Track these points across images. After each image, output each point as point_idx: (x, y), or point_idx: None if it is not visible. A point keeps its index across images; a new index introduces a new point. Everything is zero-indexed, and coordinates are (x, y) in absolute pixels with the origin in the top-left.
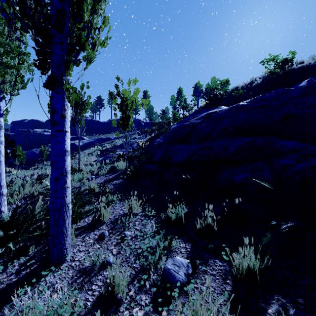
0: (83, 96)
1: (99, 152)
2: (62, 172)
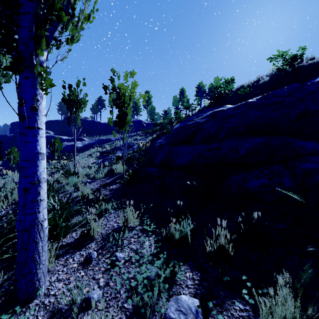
0: (78, 94)
1: (99, 153)
2: (33, 181)
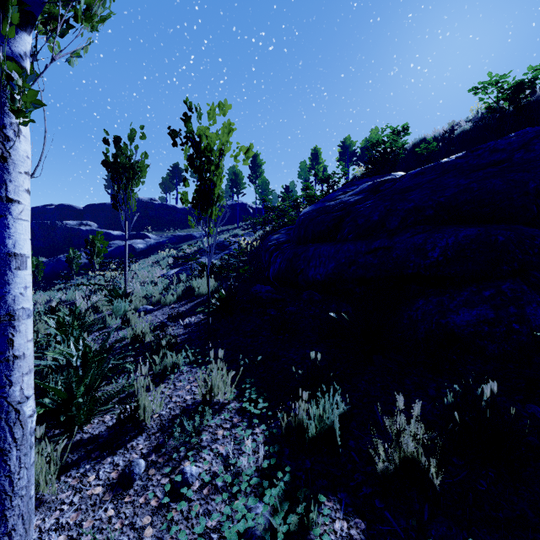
0: (132, 153)
1: (172, 260)
2: None
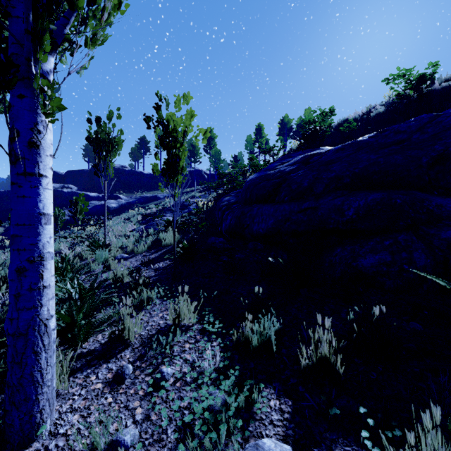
0: (110, 130)
1: (140, 217)
2: (32, 257)
